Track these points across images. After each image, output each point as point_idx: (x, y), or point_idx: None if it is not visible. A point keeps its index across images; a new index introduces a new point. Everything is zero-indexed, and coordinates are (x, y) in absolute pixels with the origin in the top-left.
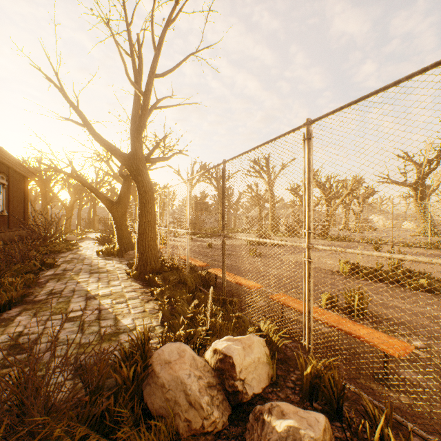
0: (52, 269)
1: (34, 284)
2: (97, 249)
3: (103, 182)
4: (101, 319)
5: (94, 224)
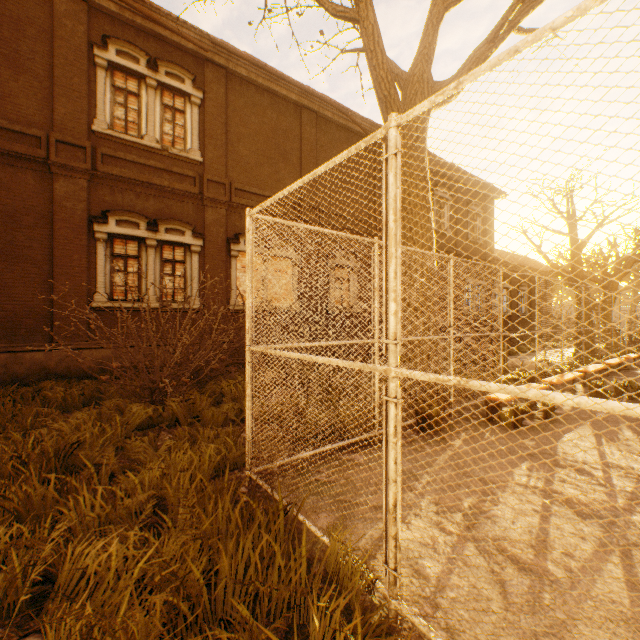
0: (532, 352)
1: (513, 355)
2: None
3: None
4: None
5: None
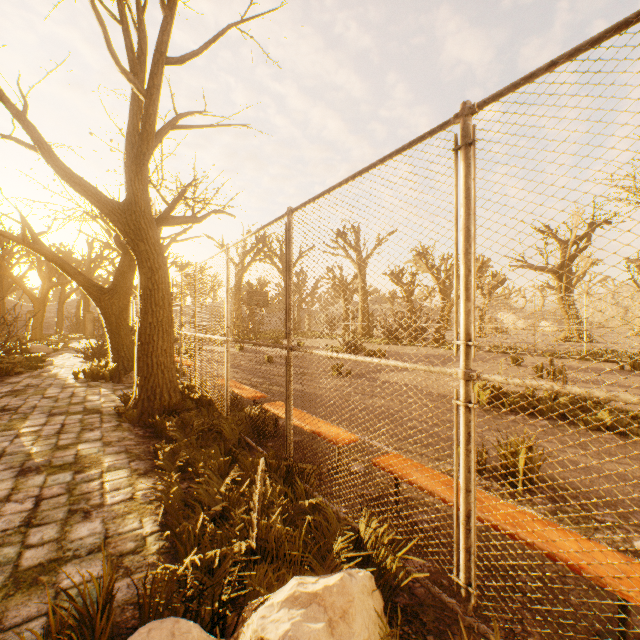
0: None
1: None
2: (79, 367)
3: (101, 260)
4: (33, 524)
5: (85, 327)
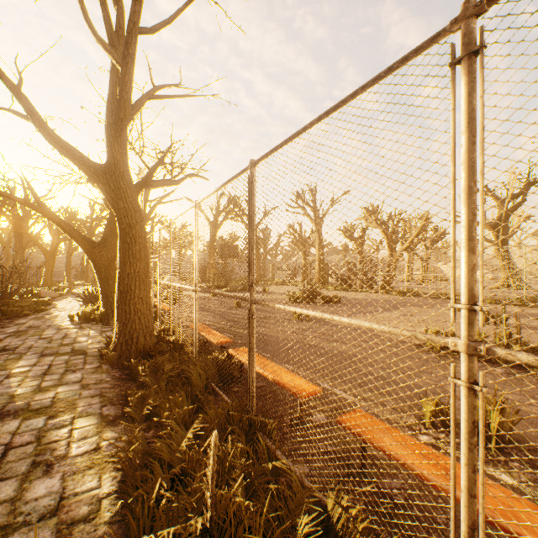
0: None
1: None
2: (77, 310)
3: (101, 220)
4: None
5: (88, 275)
